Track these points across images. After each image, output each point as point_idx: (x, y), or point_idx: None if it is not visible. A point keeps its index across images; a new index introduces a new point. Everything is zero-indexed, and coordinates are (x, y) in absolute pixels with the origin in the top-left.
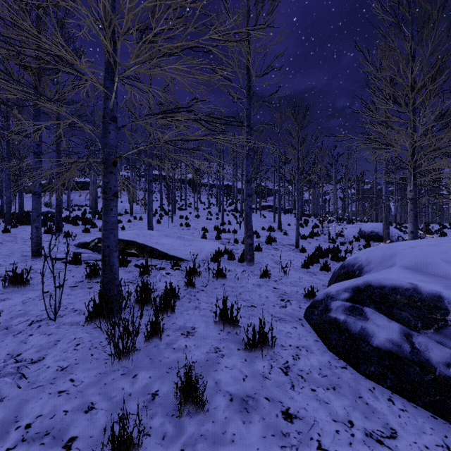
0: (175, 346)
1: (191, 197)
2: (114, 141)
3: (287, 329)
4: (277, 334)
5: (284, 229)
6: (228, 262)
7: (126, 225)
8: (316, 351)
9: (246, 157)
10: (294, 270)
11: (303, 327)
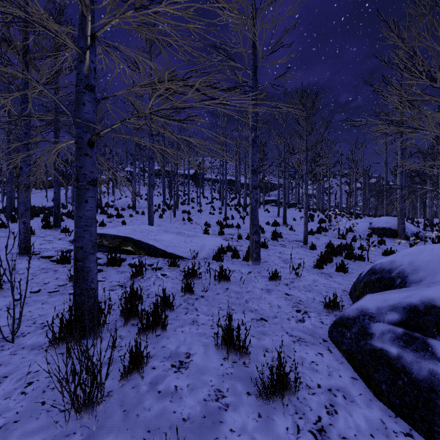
0: (161, 387)
1: (194, 192)
2: (90, 116)
3: (310, 356)
4: (299, 365)
5: (289, 224)
6: (232, 261)
7: (127, 220)
8: (358, 400)
9: (251, 145)
10: (305, 270)
11: (331, 353)
